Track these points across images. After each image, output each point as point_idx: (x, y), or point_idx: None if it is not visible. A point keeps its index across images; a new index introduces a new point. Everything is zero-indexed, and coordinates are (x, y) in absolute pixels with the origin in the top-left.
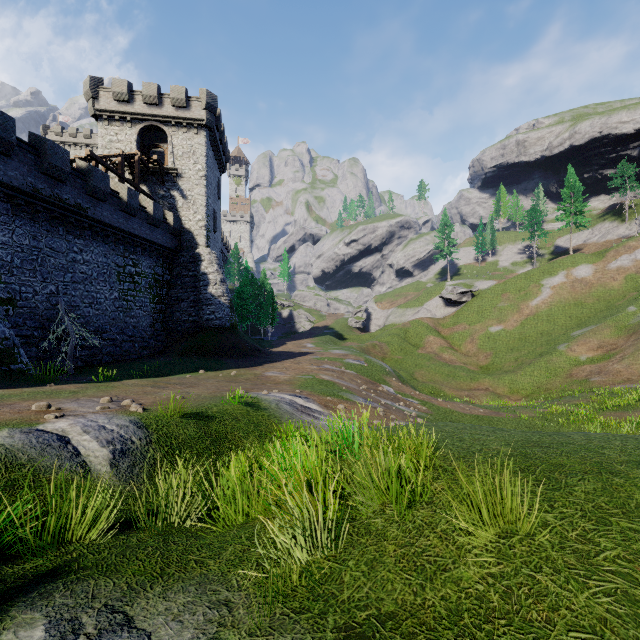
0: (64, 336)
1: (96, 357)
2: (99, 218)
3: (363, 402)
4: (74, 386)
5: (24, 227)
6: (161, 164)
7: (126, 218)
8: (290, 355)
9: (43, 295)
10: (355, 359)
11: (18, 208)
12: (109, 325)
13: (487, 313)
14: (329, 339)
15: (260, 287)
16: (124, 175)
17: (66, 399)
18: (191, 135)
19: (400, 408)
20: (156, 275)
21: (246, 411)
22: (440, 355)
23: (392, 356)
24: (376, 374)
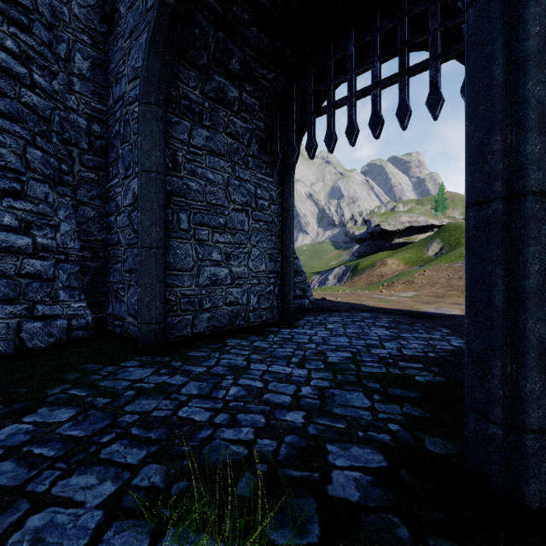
0: None
1: None
2: None
3: None
4: None
5: None
6: None
7: None
8: None
9: None
10: None
11: None
12: None
13: None
14: None
15: None
16: None
17: None
18: None
19: None
20: None
21: None
22: None
23: None
24: None
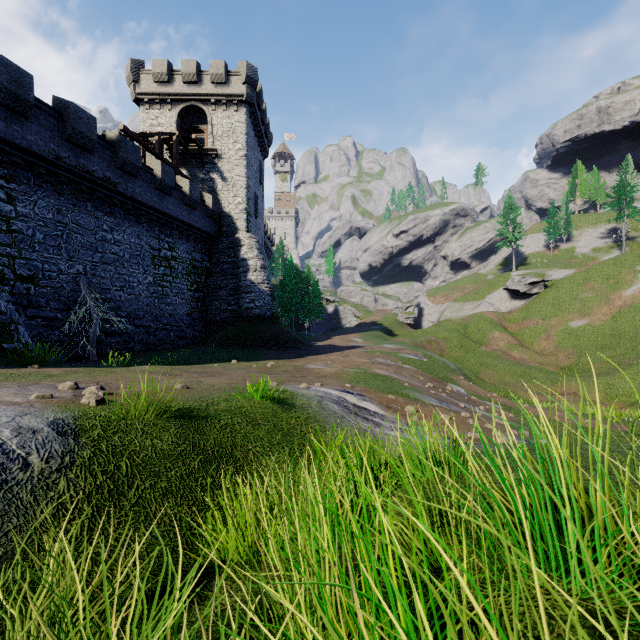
0: (86, 318)
1: (127, 345)
2: (131, 195)
3: (438, 404)
4: (63, 369)
5: (47, 199)
6: (200, 144)
7: (161, 197)
8: (336, 348)
9: (69, 275)
10: (412, 354)
11: (40, 178)
12: (143, 311)
13: (565, 305)
14: (378, 334)
15: (304, 280)
16: (163, 157)
17: (18, 383)
18: (231, 113)
19: (483, 414)
20: (194, 261)
21: (272, 410)
22: (508, 353)
23: (451, 353)
24: (439, 371)
